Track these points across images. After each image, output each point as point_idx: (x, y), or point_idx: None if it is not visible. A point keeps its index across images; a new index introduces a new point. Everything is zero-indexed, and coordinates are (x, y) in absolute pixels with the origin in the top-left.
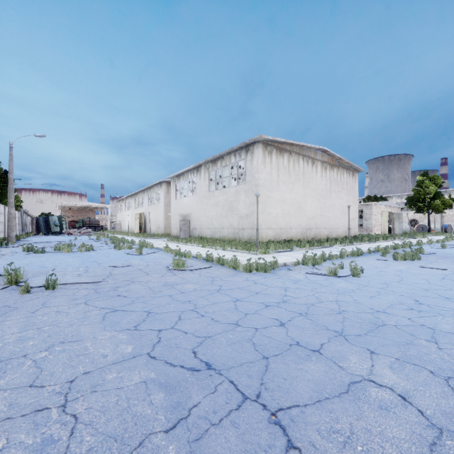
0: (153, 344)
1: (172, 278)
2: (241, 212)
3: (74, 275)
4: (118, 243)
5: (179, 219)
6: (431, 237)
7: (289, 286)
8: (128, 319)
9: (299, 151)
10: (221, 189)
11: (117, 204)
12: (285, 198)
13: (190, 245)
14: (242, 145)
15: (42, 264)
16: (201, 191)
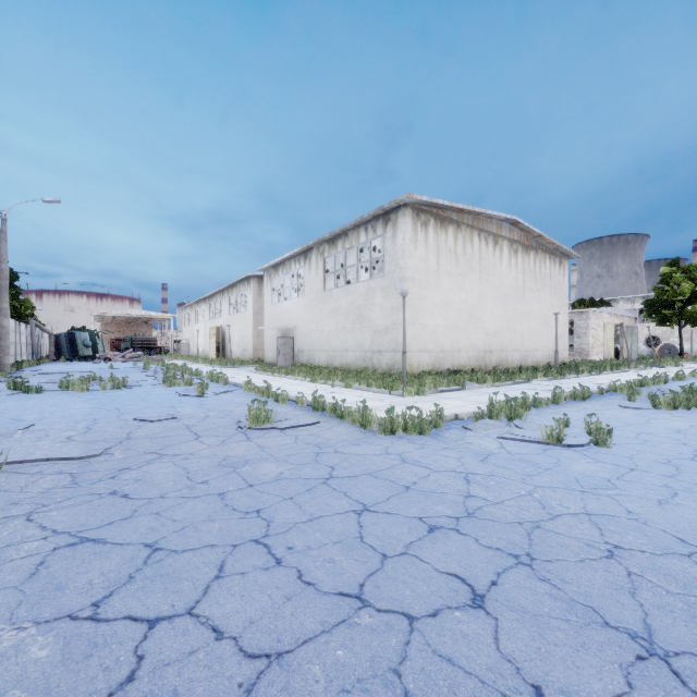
0: (107, 694)
1: (241, 447)
2: (376, 324)
3: (57, 439)
4: (173, 375)
5: (276, 336)
6: (689, 366)
7: (473, 469)
8: (91, 574)
9: (472, 222)
10: (344, 285)
11: (183, 313)
12: (450, 301)
13: (291, 379)
14: (377, 213)
15: (20, 414)
16: (312, 290)
